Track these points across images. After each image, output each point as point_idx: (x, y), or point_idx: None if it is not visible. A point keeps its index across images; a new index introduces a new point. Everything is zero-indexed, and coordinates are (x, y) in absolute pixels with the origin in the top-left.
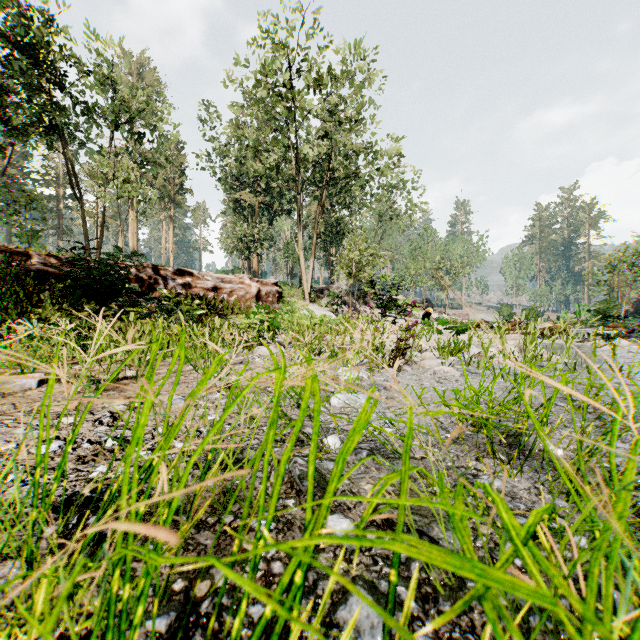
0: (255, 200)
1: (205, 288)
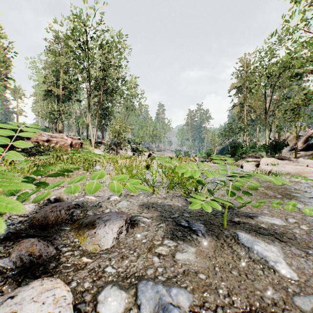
0: (61, 92)
1: (42, 140)
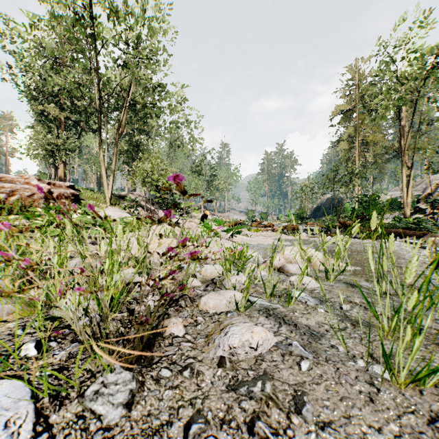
0: (60, 114)
1: None
